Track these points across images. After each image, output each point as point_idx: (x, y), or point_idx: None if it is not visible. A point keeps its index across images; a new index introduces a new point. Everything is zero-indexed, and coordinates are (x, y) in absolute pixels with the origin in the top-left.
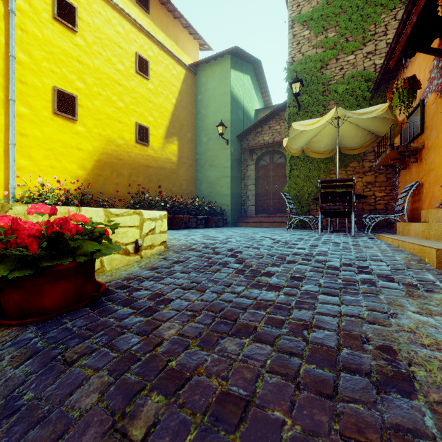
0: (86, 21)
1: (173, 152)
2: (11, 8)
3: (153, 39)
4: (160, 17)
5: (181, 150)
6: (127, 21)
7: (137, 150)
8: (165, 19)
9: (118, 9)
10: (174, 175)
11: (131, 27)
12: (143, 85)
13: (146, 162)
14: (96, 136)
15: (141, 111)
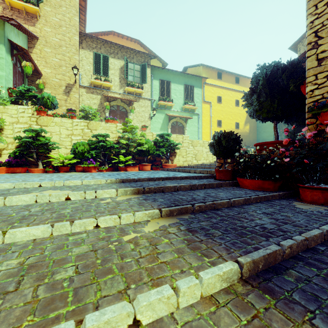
0: (223, 99)
1: (247, 129)
2: (211, 106)
3: (240, 91)
4: (243, 82)
5: (250, 127)
6: (233, 91)
7: (235, 131)
8: (244, 81)
9: (230, 89)
10: (247, 137)
11: (234, 92)
12: (237, 109)
13: (238, 134)
14: (225, 130)
15: (236, 118)
